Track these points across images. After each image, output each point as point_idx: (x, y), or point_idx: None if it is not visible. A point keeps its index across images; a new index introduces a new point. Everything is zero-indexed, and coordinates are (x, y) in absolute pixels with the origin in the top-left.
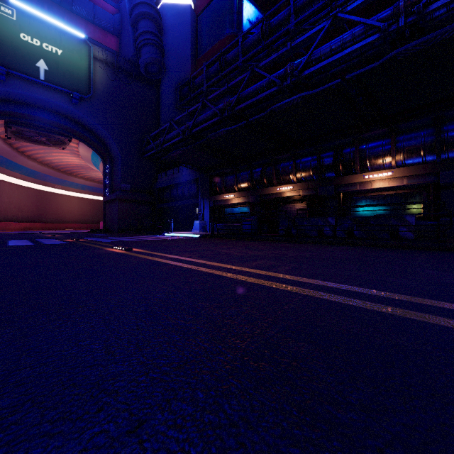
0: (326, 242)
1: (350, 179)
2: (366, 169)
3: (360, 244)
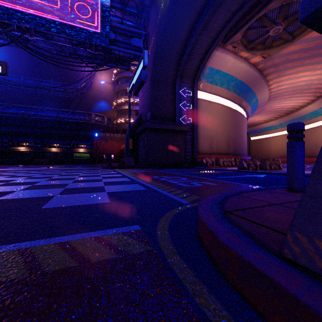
0: (5, 164)
1: (14, 148)
2: (19, 145)
3: (14, 164)
